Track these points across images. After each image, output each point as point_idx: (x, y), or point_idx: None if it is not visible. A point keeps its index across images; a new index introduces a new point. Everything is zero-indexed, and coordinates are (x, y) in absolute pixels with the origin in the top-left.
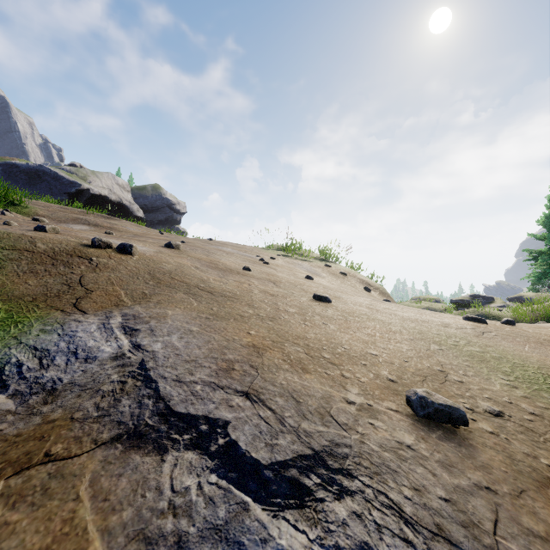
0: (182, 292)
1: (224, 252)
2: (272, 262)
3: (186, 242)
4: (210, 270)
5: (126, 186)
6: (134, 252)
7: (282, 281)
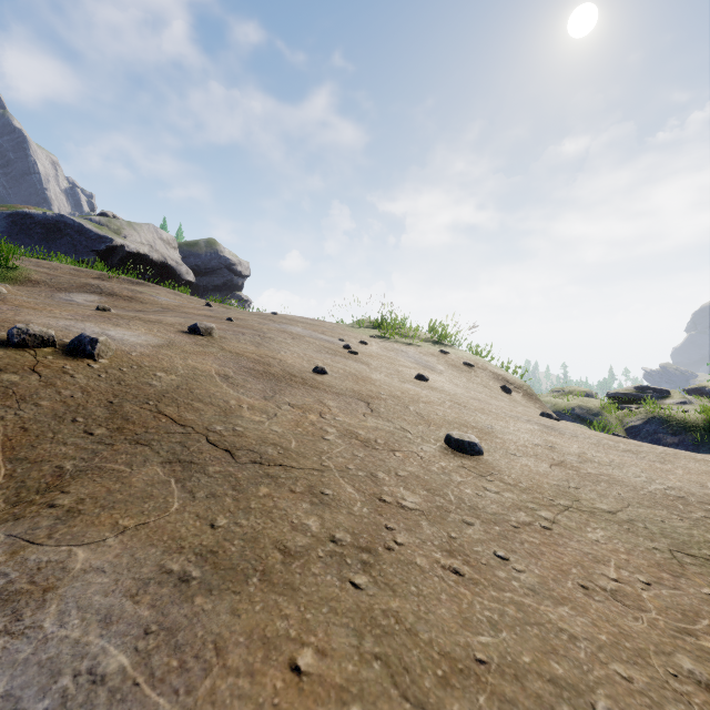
0: (161, 458)
1: (290, 335)
2: (363, 349)
3: (236, 319)
4: (250, 380)
5: (172, 242)
6: (100, 352)
7: (381, 395)
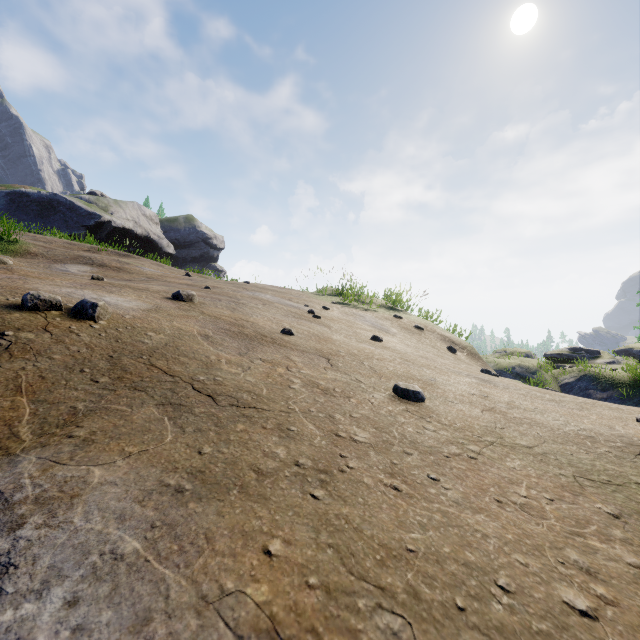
0: (155, 401)
1: (261, 301)
2: (325, 314)
3: (213, 288)
4: (227, 339)
5: (155, 218)
6: (100, 315)
7: (340, 353)
